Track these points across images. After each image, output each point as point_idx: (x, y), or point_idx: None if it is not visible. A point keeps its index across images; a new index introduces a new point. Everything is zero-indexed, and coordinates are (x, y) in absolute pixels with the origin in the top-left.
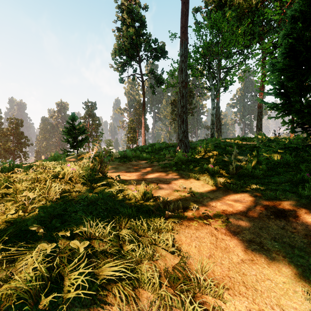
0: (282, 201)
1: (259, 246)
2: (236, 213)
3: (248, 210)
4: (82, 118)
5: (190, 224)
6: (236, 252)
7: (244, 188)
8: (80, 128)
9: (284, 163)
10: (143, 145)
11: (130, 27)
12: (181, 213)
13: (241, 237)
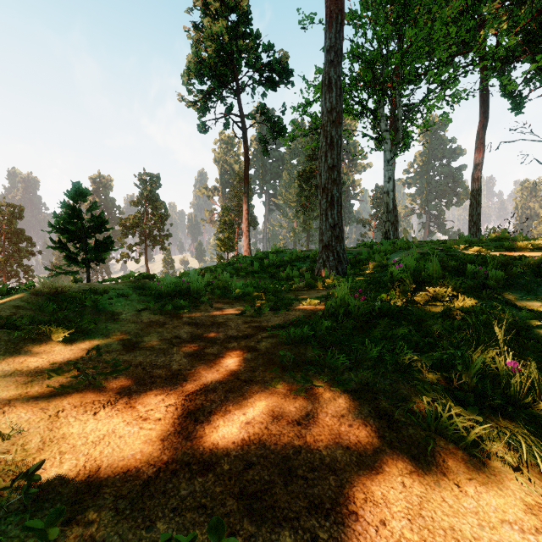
0: None
1: None
2: None
3: None
4: (134, 203)
5: None
6: None
7: None
8: (95, 217)
9: None
10: (244, 256)
11: (219, 18)
12: None
13: None
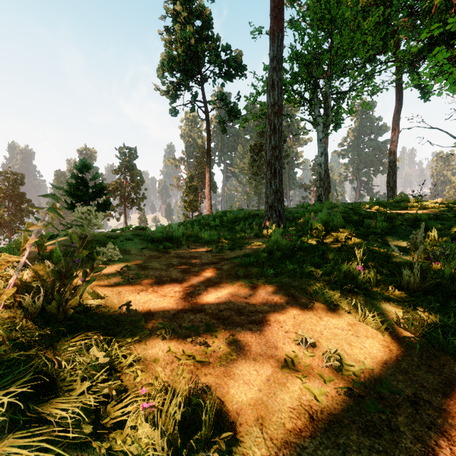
0: None
1: None
2: None
3: None
4: (116, 172)
5: None
6: None
7: None
8: (96, 184)
9: None
10: (207, 214)
11: (187, 25)
12: None
13: None
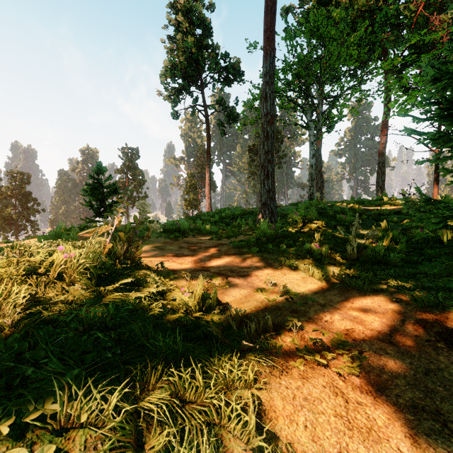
0: (449, 311)
1: (438, 423)
2: (372, 335)
3: (392, 330)
4: (118, 171)
5: (289, 365)
6: (394, 443)
7: (376, 284)
8: (111, 185)
9: (434, 241)
10: (207, 211)
11: (189, 35)
12: (272, 339)
13: (395, 398)
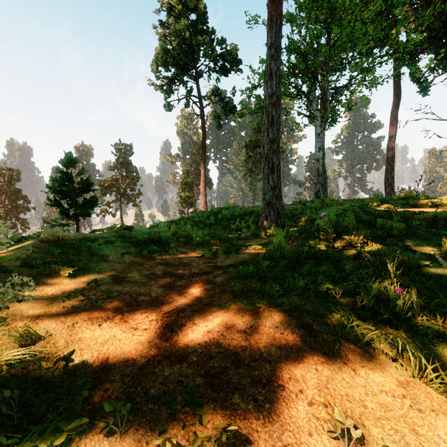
0: None
1: None
2: None
3: None
4: (111, 168)
5: None
6: None
7: None
8: (83, 180)
9: None
10: (201, 211)
11: (182, 18)
12: None
13: None
